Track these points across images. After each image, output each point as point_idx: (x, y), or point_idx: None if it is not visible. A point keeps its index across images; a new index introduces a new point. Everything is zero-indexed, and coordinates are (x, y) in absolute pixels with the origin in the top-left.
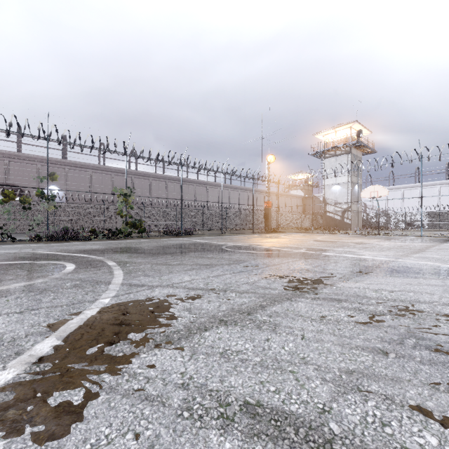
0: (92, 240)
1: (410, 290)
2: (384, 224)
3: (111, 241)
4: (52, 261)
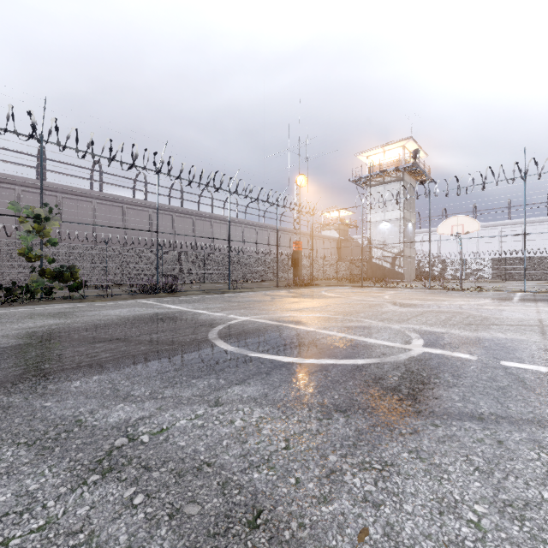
0: None
1: None
2: (440, 274)
3: None
4: None
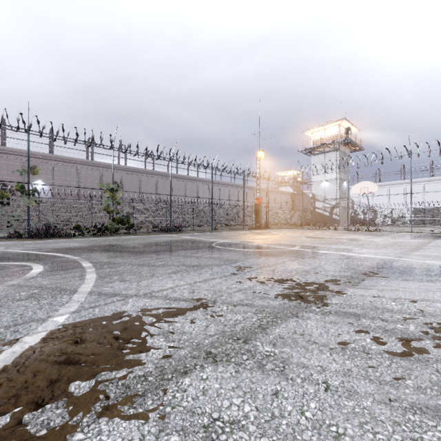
0: (76, 237)
1: (435, 299)
2: (371, 220)
3: (96, 238)
4: (20, 262)
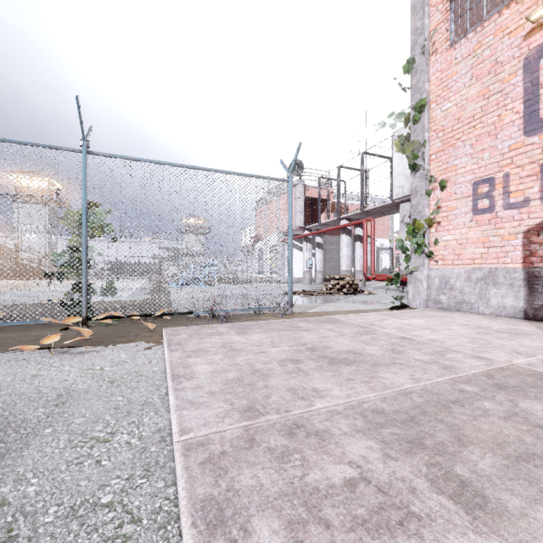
0: None
1: None
2: None
3: None
4: None
